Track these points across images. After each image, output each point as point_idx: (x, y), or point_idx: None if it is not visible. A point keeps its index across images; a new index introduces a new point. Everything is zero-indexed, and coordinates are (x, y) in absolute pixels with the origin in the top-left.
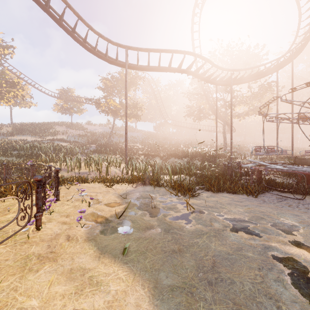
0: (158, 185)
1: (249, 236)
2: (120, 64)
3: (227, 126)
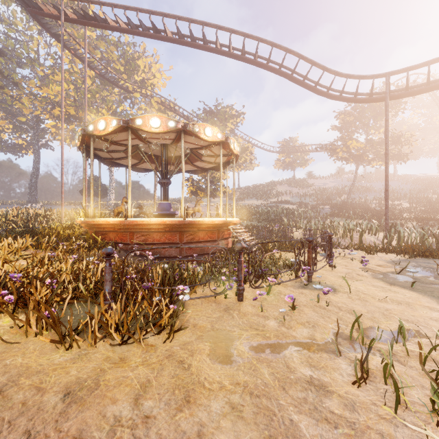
0: None
1: None
2: (376, 99)
3: None
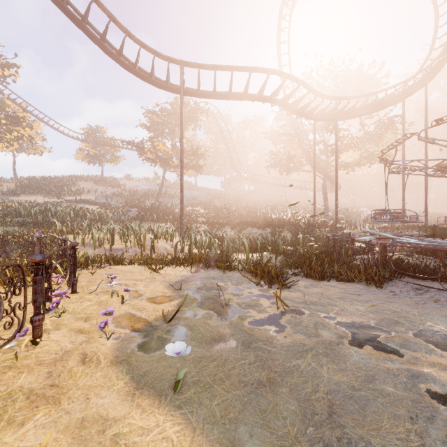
0: (230, 269)
1: (382, 354)
2: (172, 88)
3: (329, 181)
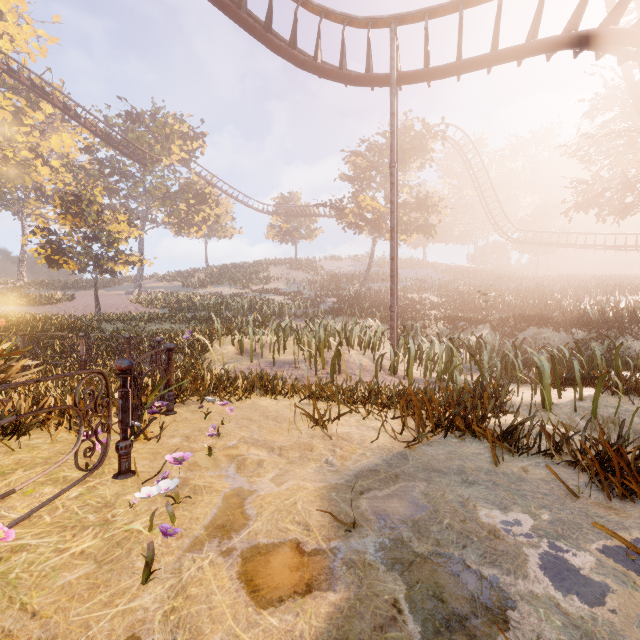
0: (513, 447)
1: None
2: (377, 77)
3: None
